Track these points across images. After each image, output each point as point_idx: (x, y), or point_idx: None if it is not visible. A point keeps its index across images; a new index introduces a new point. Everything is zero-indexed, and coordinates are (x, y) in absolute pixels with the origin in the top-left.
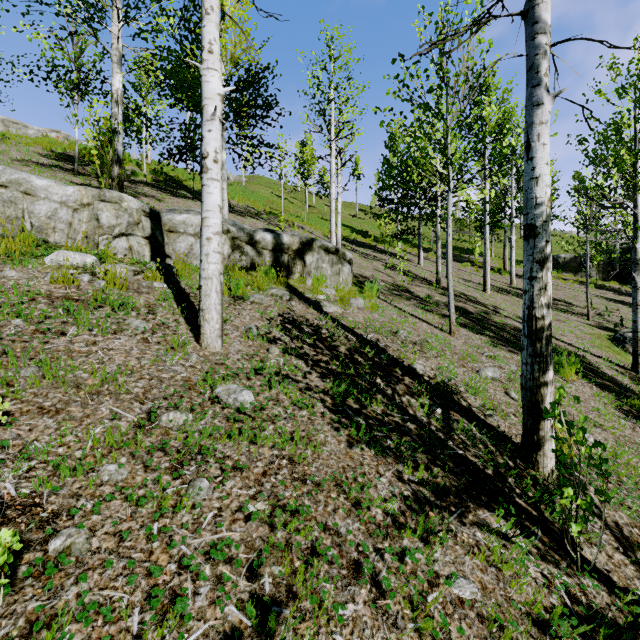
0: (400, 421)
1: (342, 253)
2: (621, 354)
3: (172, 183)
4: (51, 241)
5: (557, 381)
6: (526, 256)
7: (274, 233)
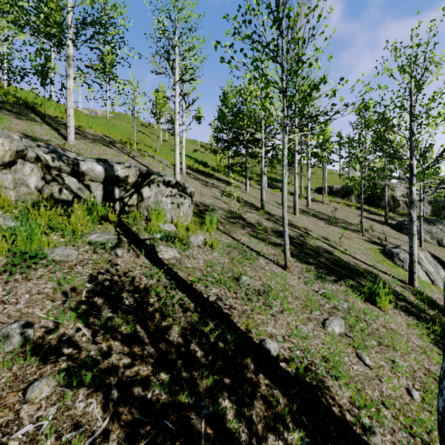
0: None
1: (183, 186)
2: (394, 267)
3: (24, 107)
4: None
5: (380, 315)
6: None
7: (106, 163)
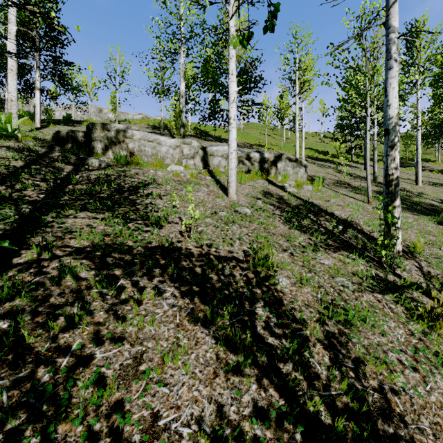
0: (317, 227)
1: (300, 161)
2: None
3: (203, 134)
4: (166, 163)
5: None
6: (385, 145)
7: (260, 153)
